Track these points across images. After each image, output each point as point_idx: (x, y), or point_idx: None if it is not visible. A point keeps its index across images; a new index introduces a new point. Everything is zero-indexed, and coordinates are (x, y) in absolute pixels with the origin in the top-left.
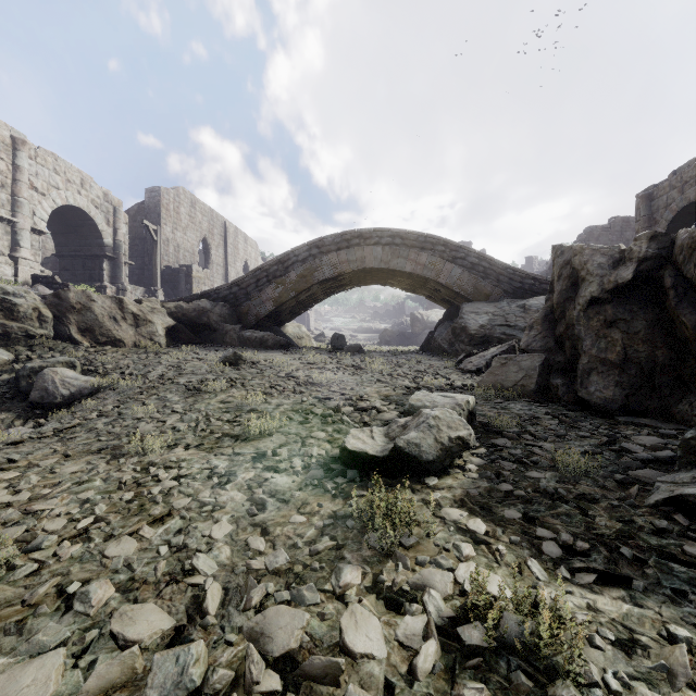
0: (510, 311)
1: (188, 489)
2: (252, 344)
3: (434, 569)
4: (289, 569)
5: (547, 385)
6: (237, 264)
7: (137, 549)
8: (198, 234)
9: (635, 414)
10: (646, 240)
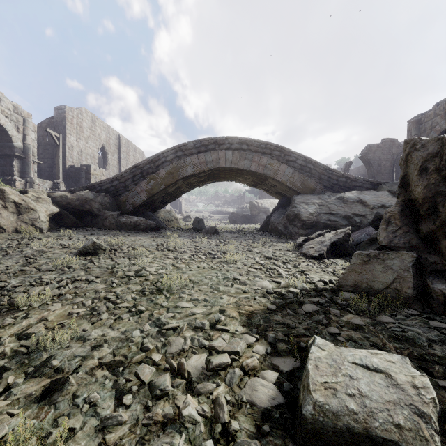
0: (332, 202)
1: None
2: (127, 227)
3: None
4: None
5: (424, 289)
6: (128, 166)
7: None
8: (97, 143)
9: None
10: None
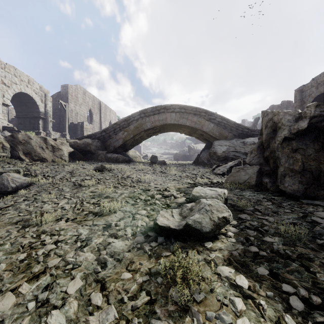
0: (237, 144)
1: (61, 251)
2: (112, 160)
3: None
4: None
5: (261, 182)
6: (106, 122)
7: (14, 304)
8: (87, 107)
9: (310, 198)
10: (314, 107)
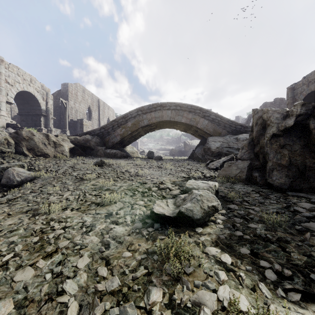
0: (230, 140)
1: (69, 235)
2: (110, 156)
3: (205, 291)
4: (120, 290)
5: (251, 176)
6: (104, 119)
7: (33, 275)
8: (86, 105)
9: (296, 191)
10: (300, 106)
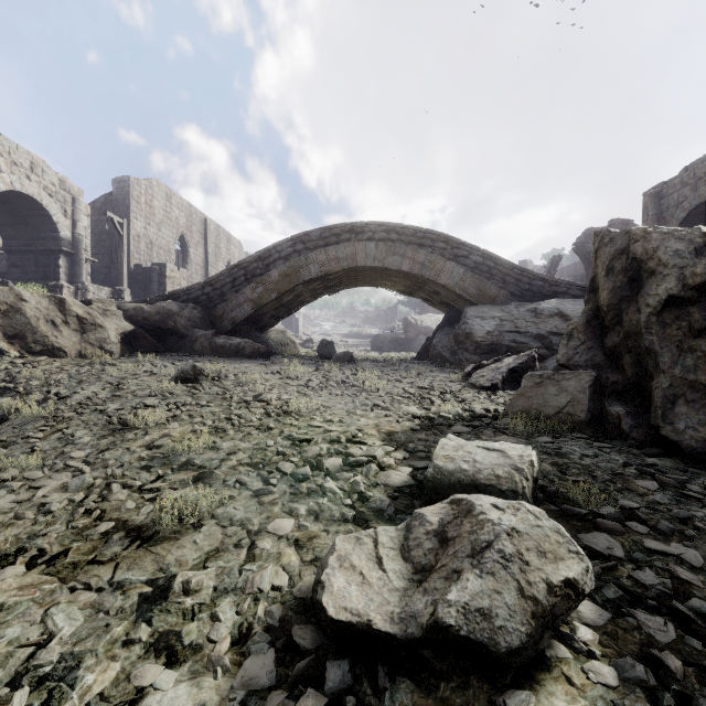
0: (519, 316)
1: None
2: (227, 352)
3: None
4: None
5: (601, 413)
6: (219, 265)
7: None
8: (174, 230)
9: None
10: None
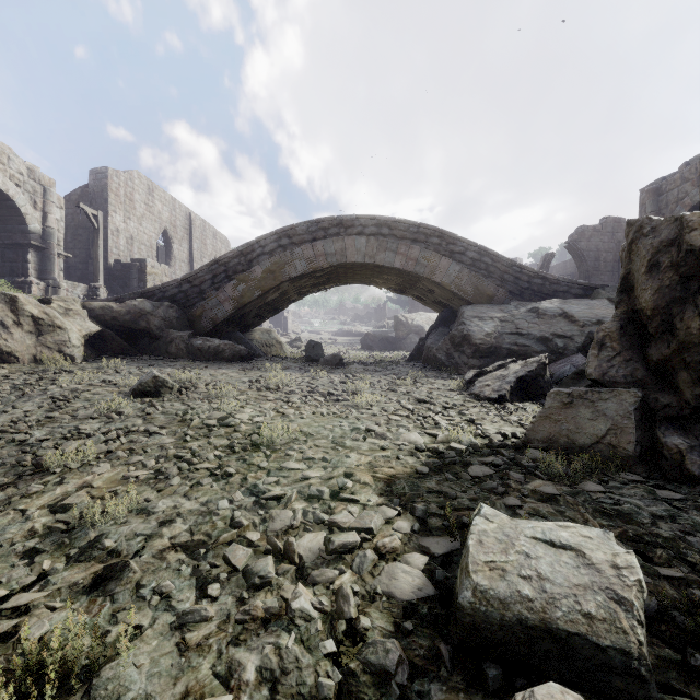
0: (520, 316)
1: None
2: (205, 355)
3: None
4: None
5: (652, 445)
6: (205, 261)
7: None
8: (157, 225)
9: None
10: None
